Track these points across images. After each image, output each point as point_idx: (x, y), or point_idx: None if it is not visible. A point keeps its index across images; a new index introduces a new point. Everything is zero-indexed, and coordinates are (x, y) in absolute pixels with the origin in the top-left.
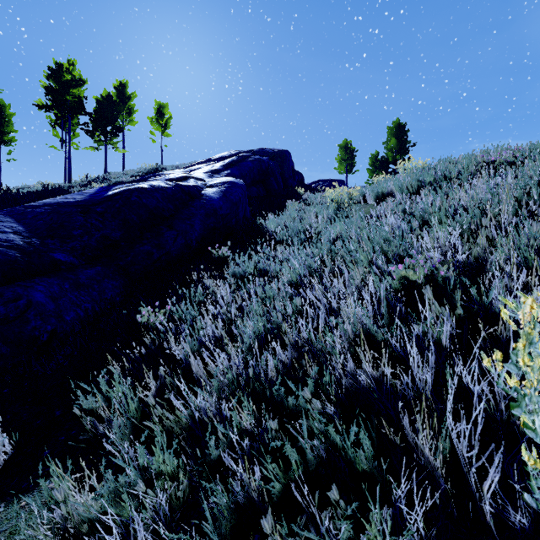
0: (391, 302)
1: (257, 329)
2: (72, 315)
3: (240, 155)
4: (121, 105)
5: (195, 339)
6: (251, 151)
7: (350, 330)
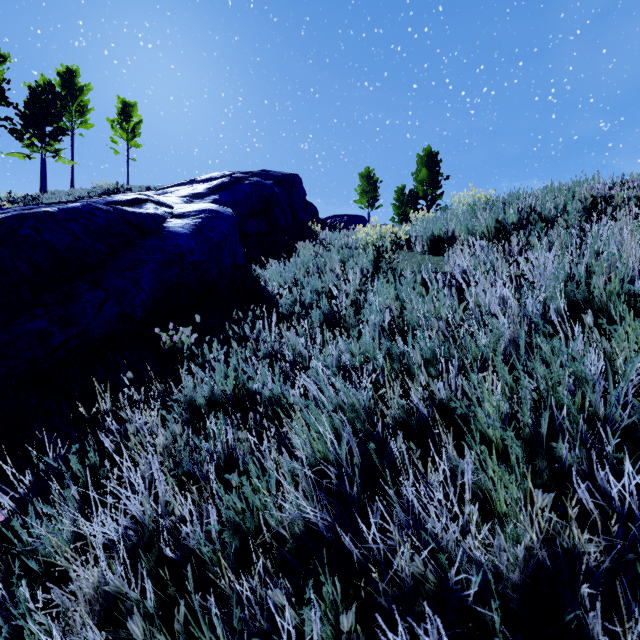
0: None
1: None
2: None
3: (234, 176)
4: (69, 99)
5: None
6: (249, 172)
7: None
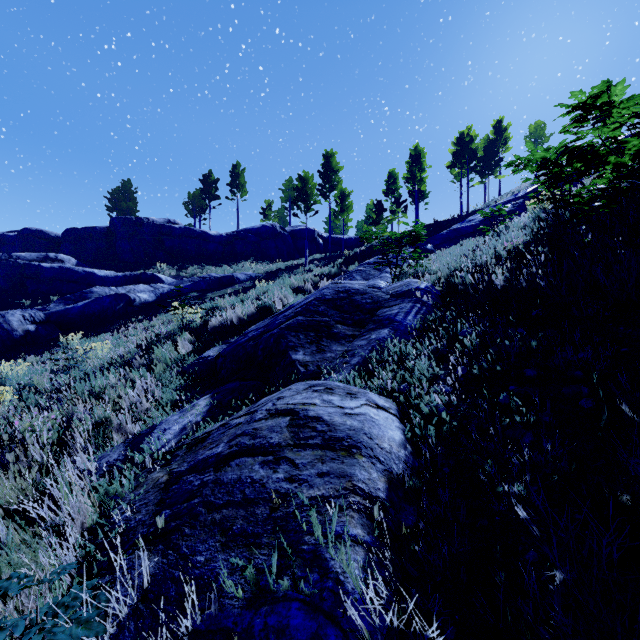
0: None
1: None
2: None
3: None
4: (498, 139)
5: None
6: None
7: None
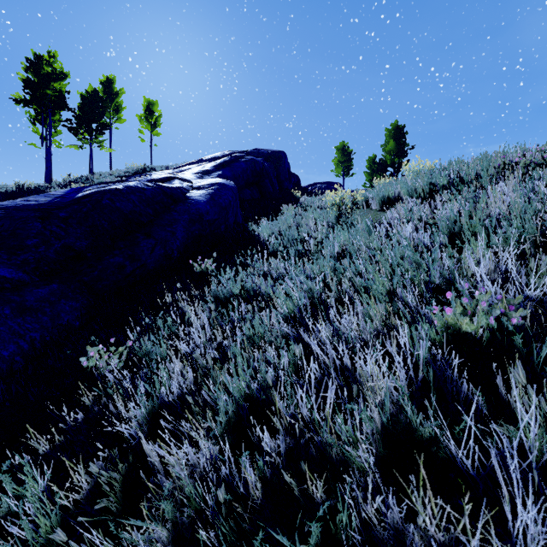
0: (437, 366)
1: (239, 391)
2: (11, 348)
3: (233, 155)
4: (108, 101)
5: (155, 397)
6: (244, 151)
7: (379, 417)
